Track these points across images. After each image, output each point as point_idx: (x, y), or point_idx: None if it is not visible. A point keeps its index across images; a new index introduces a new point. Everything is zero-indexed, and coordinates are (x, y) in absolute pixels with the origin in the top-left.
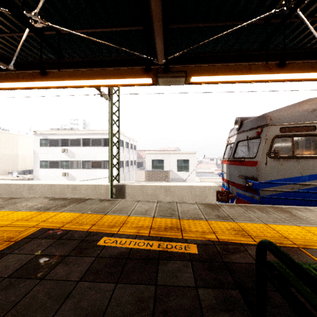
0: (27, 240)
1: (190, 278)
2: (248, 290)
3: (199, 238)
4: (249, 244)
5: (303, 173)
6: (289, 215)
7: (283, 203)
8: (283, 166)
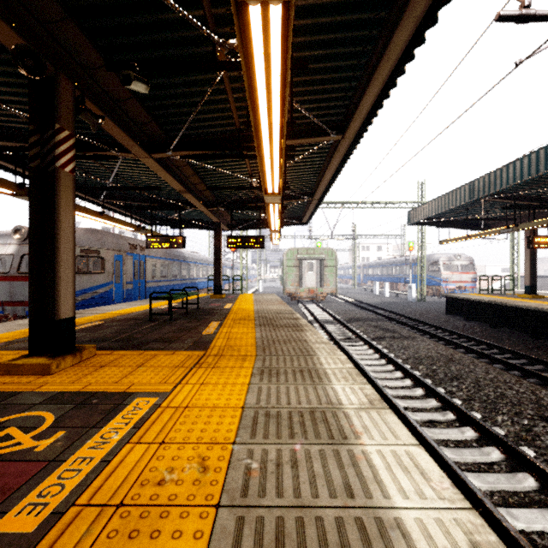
0: (1, 349)
1: (119, 323)
2: (135, 320)
3: (93, 321)
4: (113, 317)
5: (94, 285)
6: (102, 310)
7: (83, 309)
8: (83, 280)
